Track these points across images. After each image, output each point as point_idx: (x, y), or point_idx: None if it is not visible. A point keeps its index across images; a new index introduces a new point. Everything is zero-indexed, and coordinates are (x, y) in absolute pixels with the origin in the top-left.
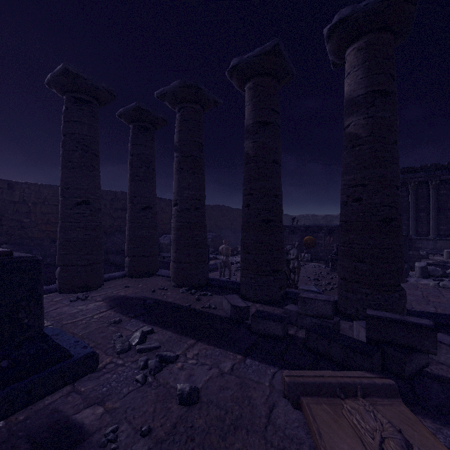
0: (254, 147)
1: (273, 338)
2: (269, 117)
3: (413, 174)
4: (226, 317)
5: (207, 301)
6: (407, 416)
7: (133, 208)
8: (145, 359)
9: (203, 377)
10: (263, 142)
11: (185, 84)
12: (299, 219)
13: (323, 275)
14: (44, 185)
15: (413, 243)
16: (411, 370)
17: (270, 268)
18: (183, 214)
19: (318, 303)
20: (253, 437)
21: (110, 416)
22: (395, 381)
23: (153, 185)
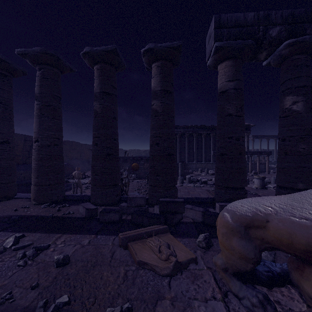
0: (101, 107)
1: (113, 222)
2: (110, 90)
3: (187, 129)
4: (82, 217)
5: (66, 210)
6: (171, 237)
7: None
8: (23, 252)
9: (70, 251)
10: (106, 105)
11: (47, 52)
12: (129, 152)
13: (142, 187)
14: None
15: (186, 166)
16: (176, 221)
17: (111, 184)
18: (44, 148)
19: (138, 199)
20: (104, 267)
21: (1, 289)
22: (169, 228)
23: (11, 124)
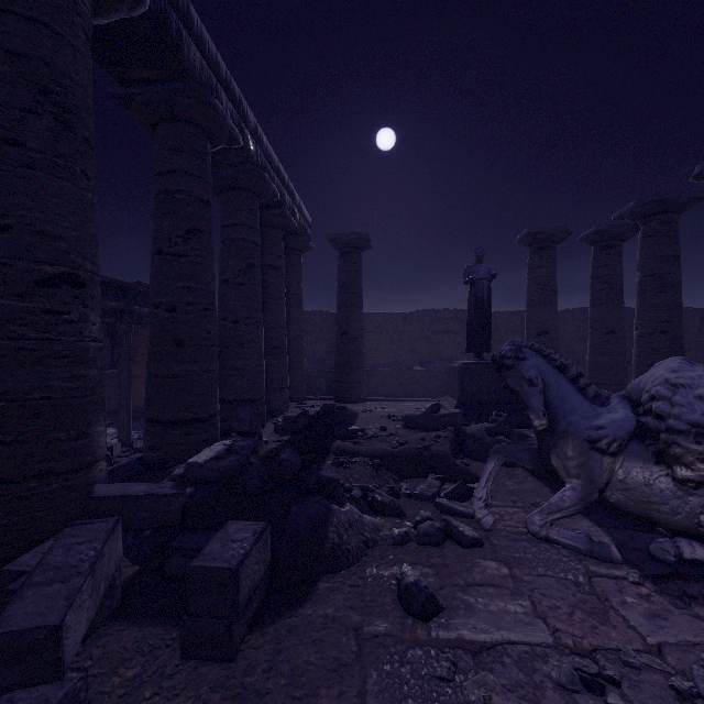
0: None
1: None
2: None
3: None
4: None
5: None
6: None
7: (593, 334)
8: None
9: None
10: None
11: (642, 203)
12: None
13: None
14: (513, 312)
15: None
16: None
17: None
18: (644, 339)
19: None
20: None
21: None
22: None
23: (618, 307)
